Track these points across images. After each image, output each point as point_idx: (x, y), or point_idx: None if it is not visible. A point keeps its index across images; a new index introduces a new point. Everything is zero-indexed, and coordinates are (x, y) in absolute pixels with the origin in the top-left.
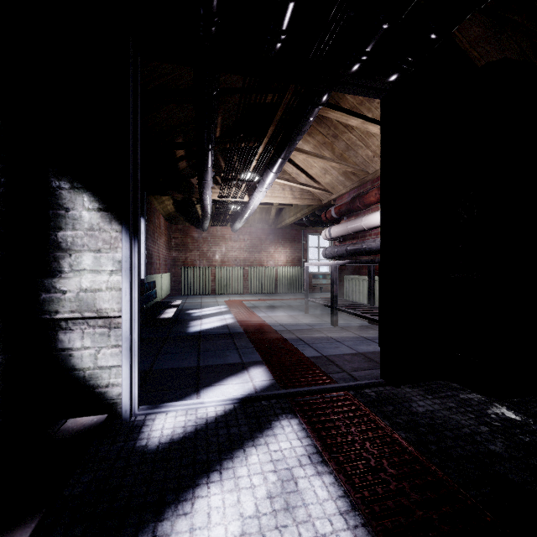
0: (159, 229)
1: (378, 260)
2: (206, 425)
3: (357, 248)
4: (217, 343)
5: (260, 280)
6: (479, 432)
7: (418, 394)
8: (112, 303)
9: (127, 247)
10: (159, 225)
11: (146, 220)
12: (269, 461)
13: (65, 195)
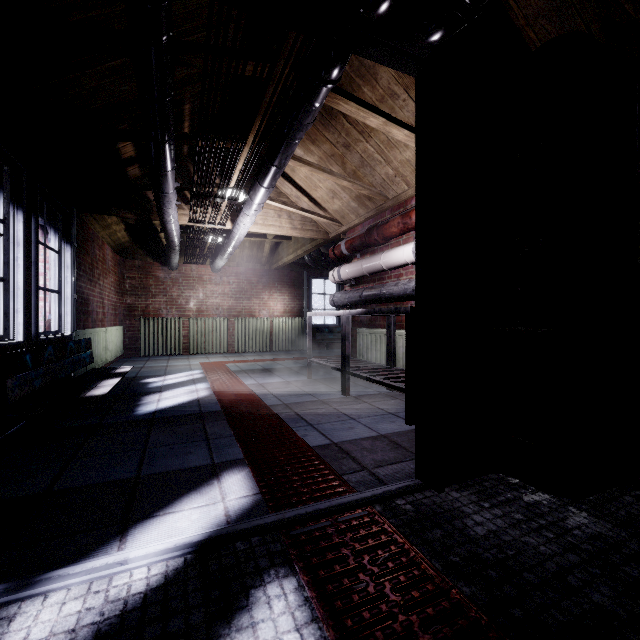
0: (102, 264)
1: (405, 309)
2: (122, 619)
3: (375, 294)
4: (178, 431)
5: (250, 335)
6: (570, 567)
7: (470, 502)
8: None
9: None
10: (102, 258)
11: (76, 248)
12: None
13: None
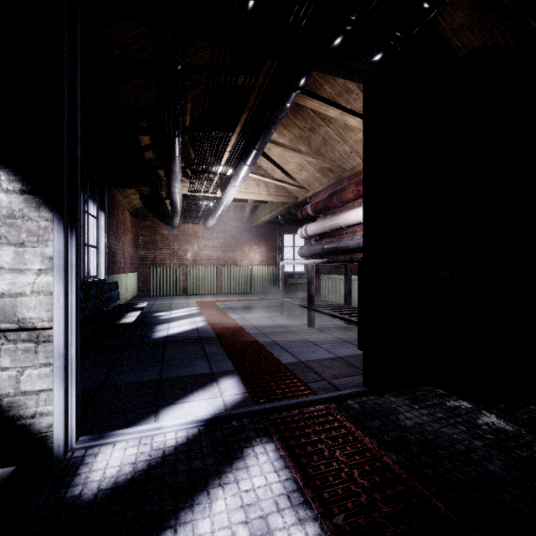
0: (123, 225)
1: (357, 259)
2: (163, 459)
3: (335, 247)
4: (185, 350)
5: (234, 280)
6: (474, 448)
7: (404, 404)
8: (39, 310)
9: (61, 240)
10: (123, 220)
11: (107, 214)
12: (239, 508)
13: None
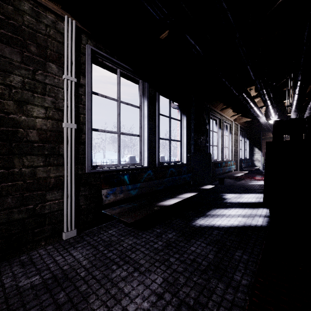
0: None
1: None
2: None
3: None
4: None
5: None
6: None
7: None
8: (259, 159)
9: (261, 153)
10: None
11: None
12: None
13: (254, 148)
